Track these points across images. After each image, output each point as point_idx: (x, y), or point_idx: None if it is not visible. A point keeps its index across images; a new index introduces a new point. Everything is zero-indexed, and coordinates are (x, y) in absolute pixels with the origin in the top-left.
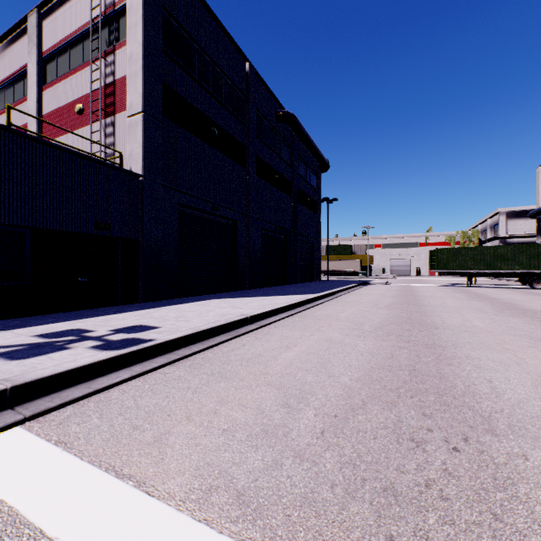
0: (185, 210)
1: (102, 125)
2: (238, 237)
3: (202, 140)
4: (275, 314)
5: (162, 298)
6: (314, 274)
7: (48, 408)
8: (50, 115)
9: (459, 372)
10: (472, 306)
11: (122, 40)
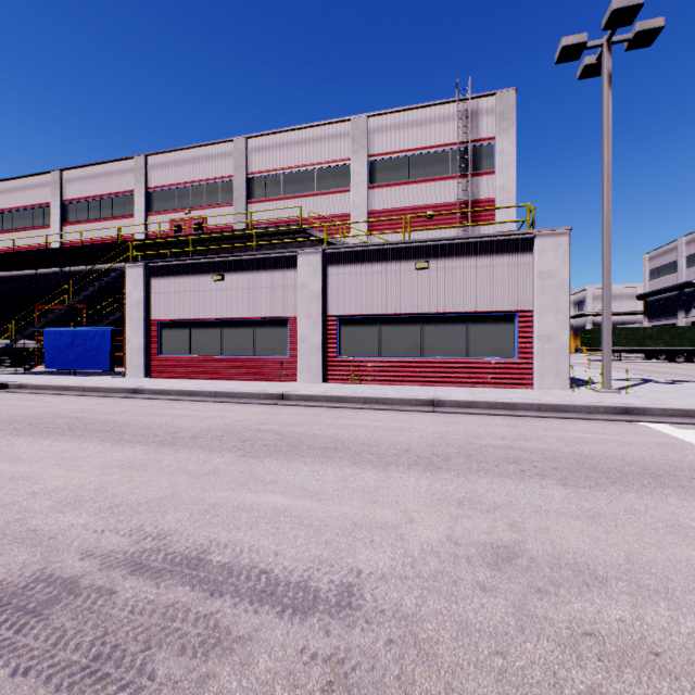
0: None
1: (459, 232)
2: None
3: None
4: None
5: None
6: None
7: None
8: (382, 212)
9: None
10: None
11: (480, 168)
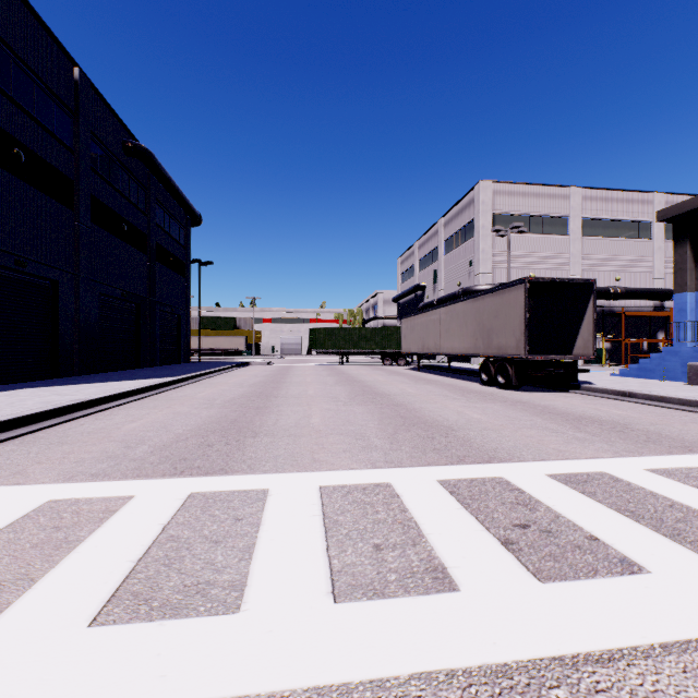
0: None
1: None
2: (61, 305)
3: None
4: (120, 398)
5: None
6: (181, 354)
7: None
8: None
9: (264, 418)
10: (322, 380)
11: None
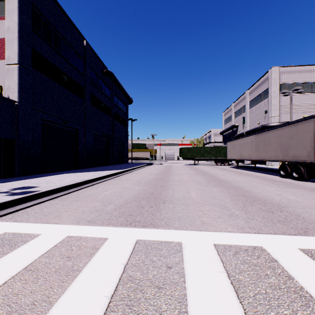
0: (45, 122)
1: None
2: (79, 139)
3: (56, 83)
4: (101, 179)
5: (31, 174)
6: (124, 159)
7: (1, 215)
8: None
9: (166, 192)
10: (189, 172)
11: (0, 15)
